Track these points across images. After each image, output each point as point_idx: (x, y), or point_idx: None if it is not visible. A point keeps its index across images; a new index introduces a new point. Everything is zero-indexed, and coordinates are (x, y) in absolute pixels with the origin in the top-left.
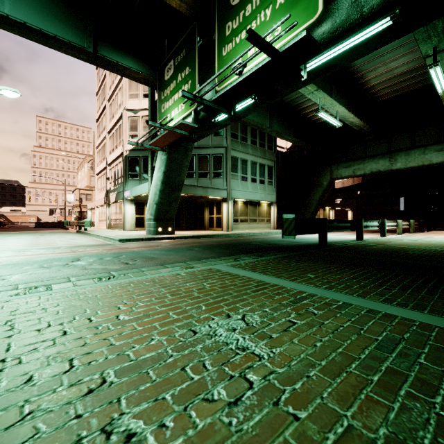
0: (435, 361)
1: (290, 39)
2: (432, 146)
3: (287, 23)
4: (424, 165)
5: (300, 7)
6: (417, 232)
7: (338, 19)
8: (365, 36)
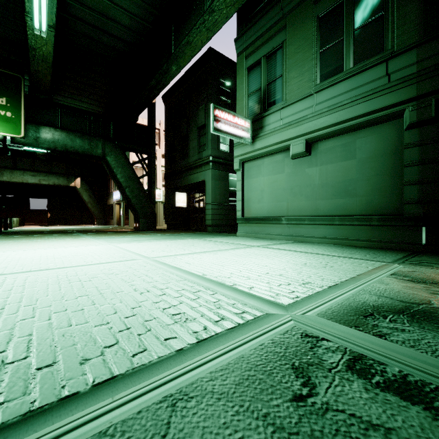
0: (76, 235)
1: (4, 135)
2: (29, 172)
3: (1, 126)
4: (24, 182)
5: (11, 126)
6: (20, 226)
7: (28, 141)
8: (37, 150)
